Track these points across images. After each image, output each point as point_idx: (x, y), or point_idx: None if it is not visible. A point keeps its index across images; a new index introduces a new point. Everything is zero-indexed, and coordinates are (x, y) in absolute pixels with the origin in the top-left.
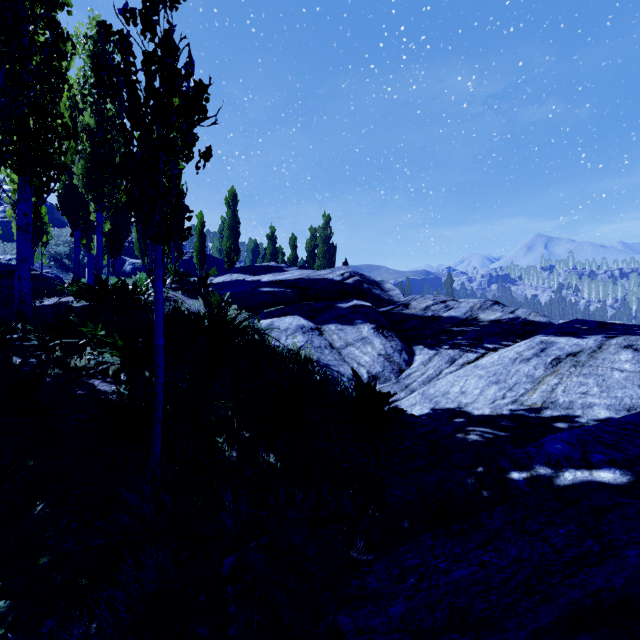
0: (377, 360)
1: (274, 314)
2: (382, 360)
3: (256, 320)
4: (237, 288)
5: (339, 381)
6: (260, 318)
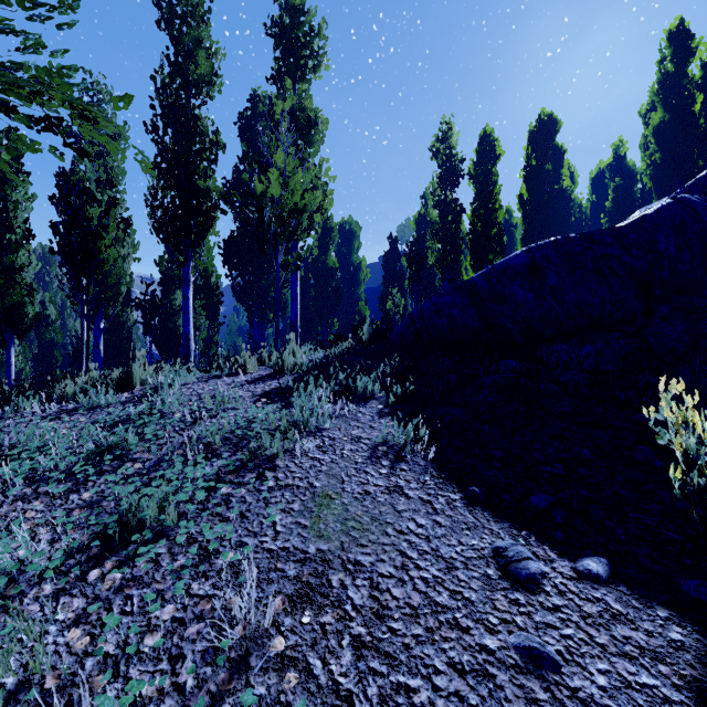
0: None
1: None
2: None
3: None
4: None
5: None
6: None
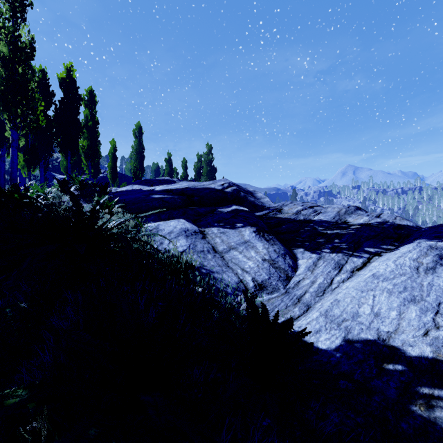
0: (262, 266)
1: (161, 218)
2: (267, 266)
3: (144, 223)
4: (132, 195)
5: (224, 295)
6: (148, 221)
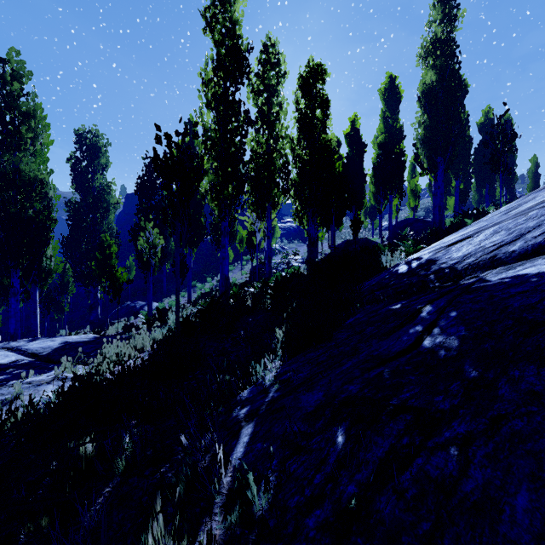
0: None
1: None
2: None
3: None
4: None
5: None
6: None
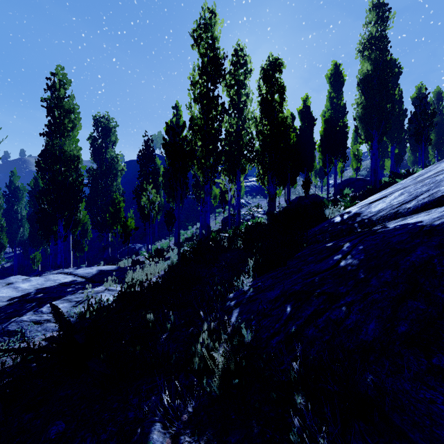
0: None
1: None
2: None
3: None
4: None
5: None
6: None
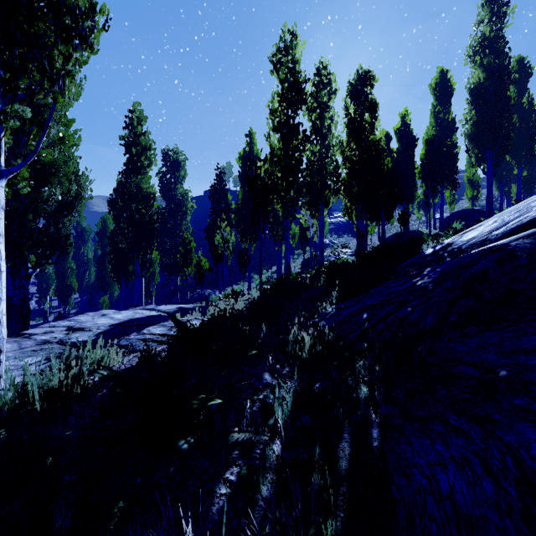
0: None
1: None
2: None
3: None
4: None
5: None
6: None
